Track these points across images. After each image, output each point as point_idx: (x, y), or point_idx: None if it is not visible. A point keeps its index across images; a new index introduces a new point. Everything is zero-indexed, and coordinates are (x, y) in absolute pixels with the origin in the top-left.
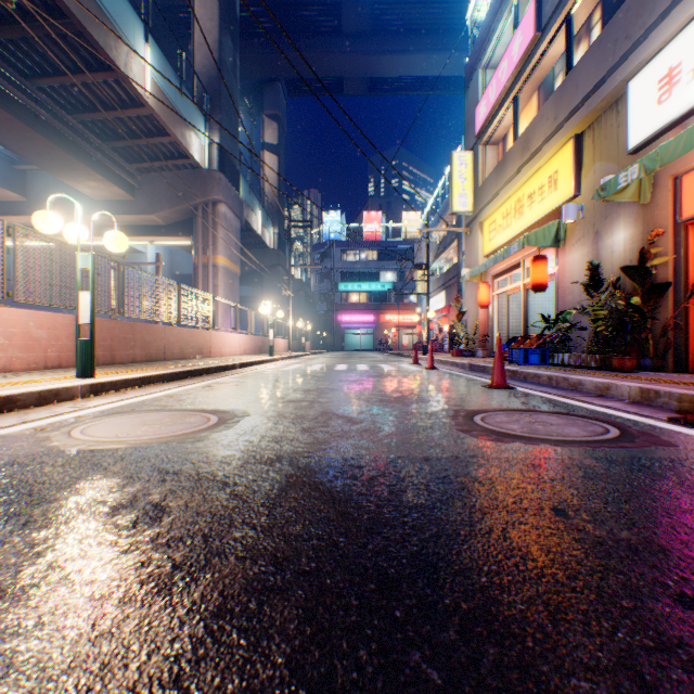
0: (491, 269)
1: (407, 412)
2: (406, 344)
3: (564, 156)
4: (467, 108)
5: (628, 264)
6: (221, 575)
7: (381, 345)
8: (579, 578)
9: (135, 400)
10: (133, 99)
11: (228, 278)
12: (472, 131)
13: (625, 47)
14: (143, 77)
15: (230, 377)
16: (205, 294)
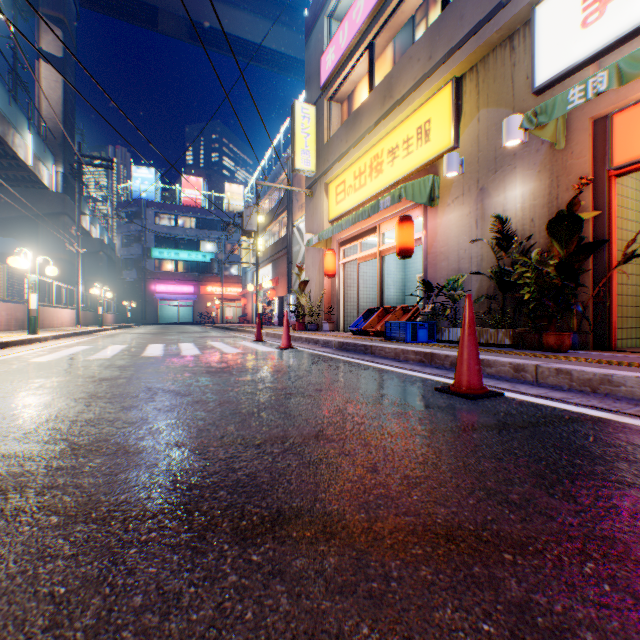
0: (339, 235)
1: None
2: (231, 317)
3: (441, 102)
4: (310, 60)
5: (529, 223)
6: None
7: (202, 318)
8: None
9: None
10: None
11: None
12: (315, 85)
13: None
14: None
15: None
16: None
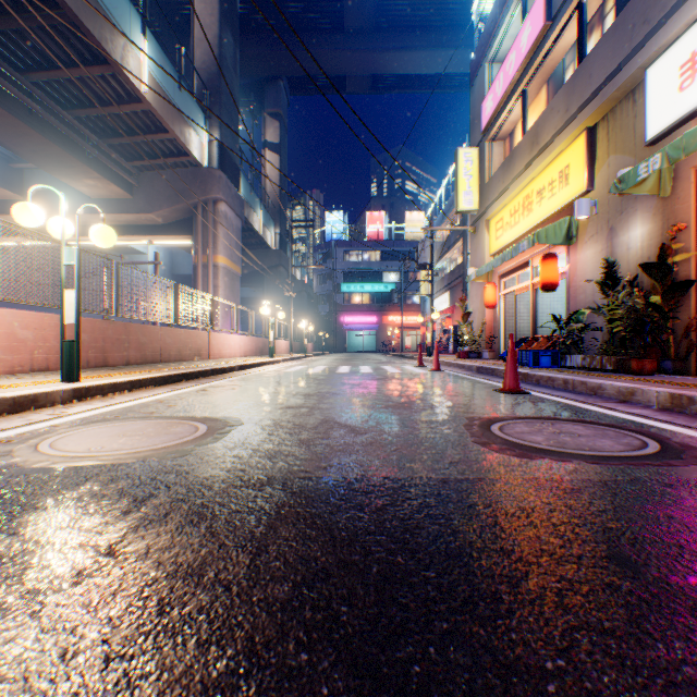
0: (498, 268)
1: (416, 420)
2: (409, 345)
3: (576, 150)
4: (473, 104)
5: (646, 261)
6: (171, 678)
7: (384, 346)
8: (689, 686)
9: (121, 406)
10: (131, 94)
11: (228, 278)
12: (478, 127)
13: (643, 32)
14: (140, 71)
15: (227, 380)
16: (204, 294)
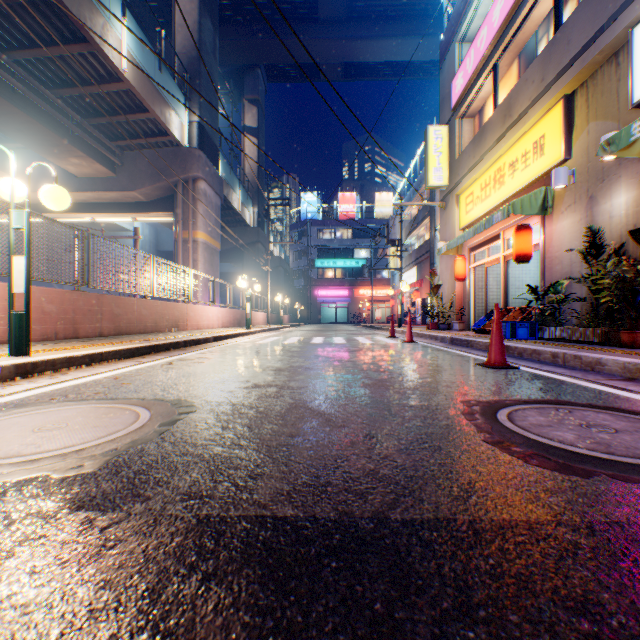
0: (468, 242)
1: (403, 406)
2: (379, 317)
3: (552, 119)
4: (443, 84)
5: (631, 229)
6: None
7: (355, 318)
8: None
9: (67, 384)
10: (111, 73)
11: (207, 253)
12: (447, 105)
13: None
14: (120, 51)
15: (198, 352)
16: (181, 267)
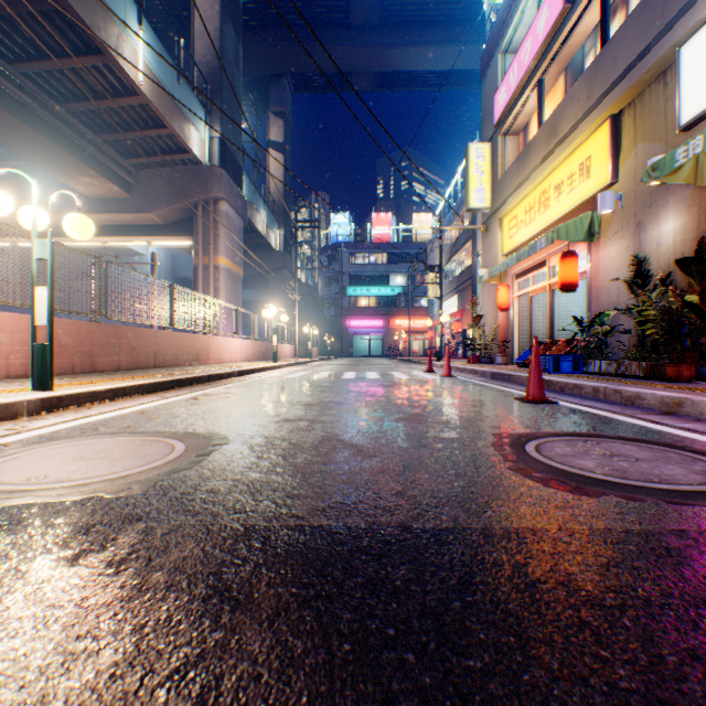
0: (512, 269)
1: (434, 438)
2: (416, 350)
3: (599, 139)
4: (485, 97)
5: (679, 257)
6: None
7: (390, 351)
8: None
9: (95, 419)
10: (126, 87)
11: (230, 280)
12: (490, 121)
13: (677, 6)
14: (136, 62)
15: (223, 387)
16: (202, 296)
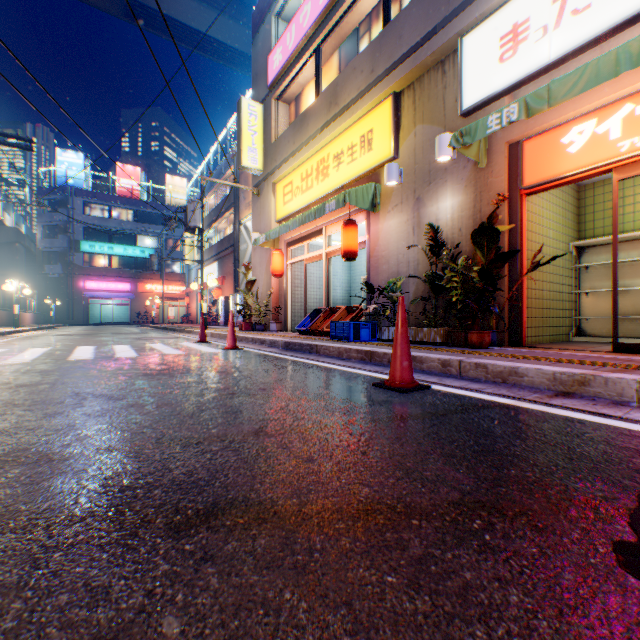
0: (286, 235)
1: None
2: (173, 316)
3: (382, 114)
4: (257, 57)
5: (458, 232)
6: None
7: (141, 318)
8: None
9: None
10: None
11: None
12: (263, 83)
13: None
14: None
15: None
16: None
